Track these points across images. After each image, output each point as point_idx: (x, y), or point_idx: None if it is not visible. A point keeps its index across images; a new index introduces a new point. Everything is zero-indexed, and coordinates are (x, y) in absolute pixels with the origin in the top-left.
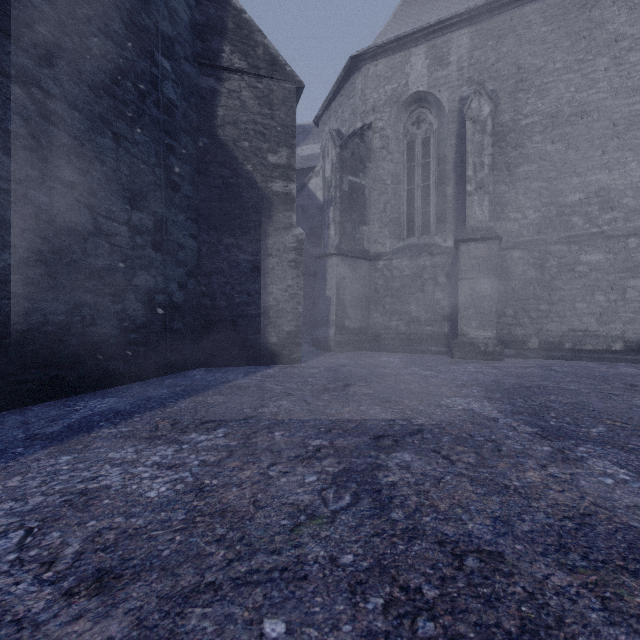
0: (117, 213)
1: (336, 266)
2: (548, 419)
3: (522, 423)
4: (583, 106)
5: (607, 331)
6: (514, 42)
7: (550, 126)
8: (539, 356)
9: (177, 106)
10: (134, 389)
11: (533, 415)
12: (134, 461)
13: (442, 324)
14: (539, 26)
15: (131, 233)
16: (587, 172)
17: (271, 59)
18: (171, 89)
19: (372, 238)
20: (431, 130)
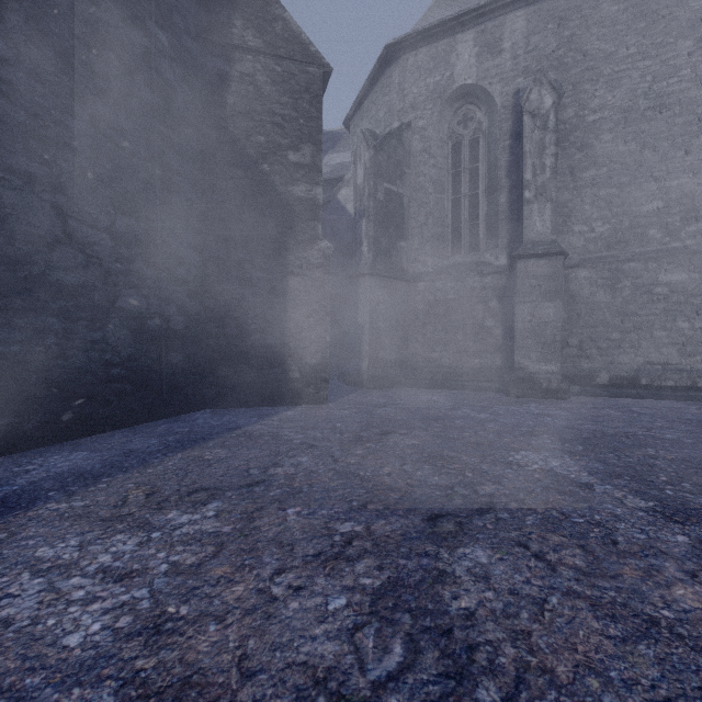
0: (95, 216)
1: (370, 288)
2: (661, 486)
3: (628, 492)
4: (662, 98)
5: (691, 364)
6: (579, 24)
7: (622, 122)
8: (610, 394)
9: (176, 89)
10: (115, 439)
11: (637, 479)
12: (70, 564)
13: (494, 356)
14: (609, 5)
15: (114, 242)
16: (667, 176)
17: (292, 37)
18: (168, 68)
19: (411, 256)
20: (480, 130)
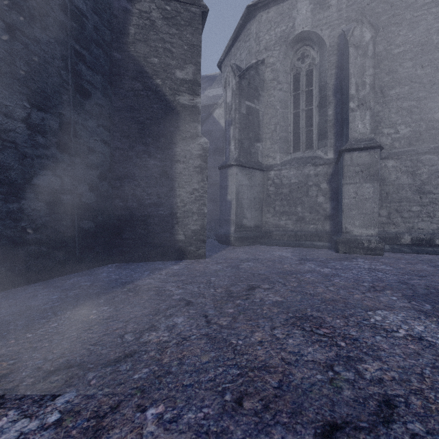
0: (11, 108)
1: (236, 175)
2: None
3: None
4: None
5: None
6: None
7: (420, 53)
8: (413, 251)
9: (87, 17)
10: (24, 293)
11: None
12: None
13: (324, 223)
14: None
15: (30, 131)
16: None
17: None
18: None
19: (264, 153)
20: (313, 63)
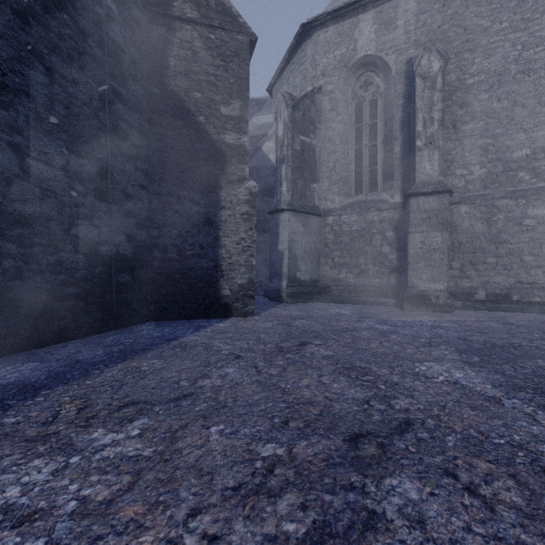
0: (51, 156)
1: (288, 221)
2: None
3: (537, 407)
4: (530, 64)
5: None
6: (460, 4)
7: (496, 84)
8: (487, 308)
9: (125, 51)
10: (67, 349)
11: (540, 392)
12: None
13: (390, 276)
14: None
15: (69, 179)
16: (534, 128)
17: (224, 10)
18: (118, 32)
19: (322, 195)
20: (378, 92)
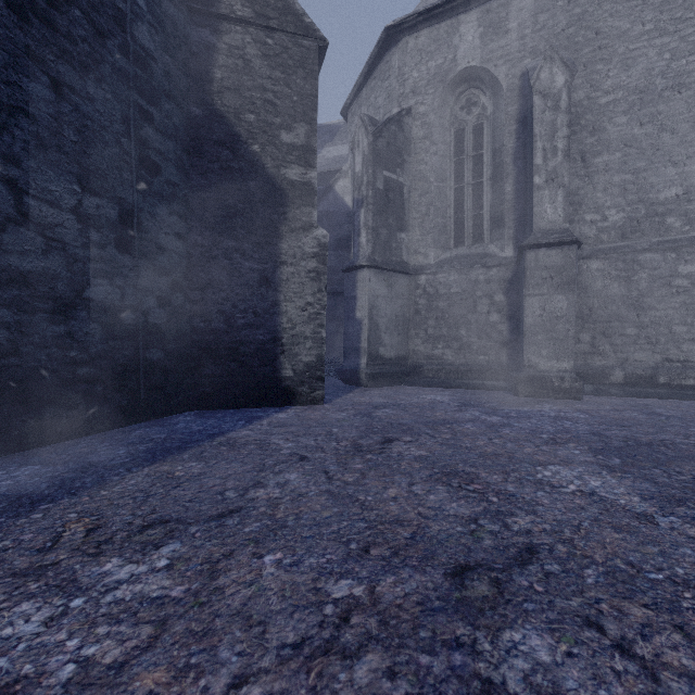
0: (58, 194)
1: (368, 281)
2: None
3: None
4: (681, 77)
5: None
6: (591, 0)
7: (638, 104)
8: (626, 393)
9: (156, 59)
10: (78, 448)
11: None
12: None
13: (499, 352)
14: None
15: (82, 225)
16: (687, 160)
17: (285, 7)
18: (147, 34)
19: (412, 248)
20: (484, 115)
